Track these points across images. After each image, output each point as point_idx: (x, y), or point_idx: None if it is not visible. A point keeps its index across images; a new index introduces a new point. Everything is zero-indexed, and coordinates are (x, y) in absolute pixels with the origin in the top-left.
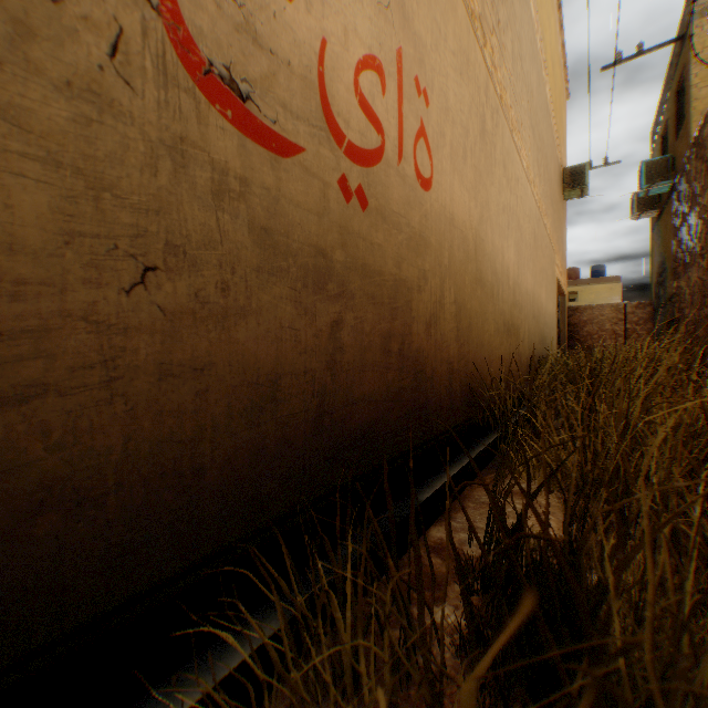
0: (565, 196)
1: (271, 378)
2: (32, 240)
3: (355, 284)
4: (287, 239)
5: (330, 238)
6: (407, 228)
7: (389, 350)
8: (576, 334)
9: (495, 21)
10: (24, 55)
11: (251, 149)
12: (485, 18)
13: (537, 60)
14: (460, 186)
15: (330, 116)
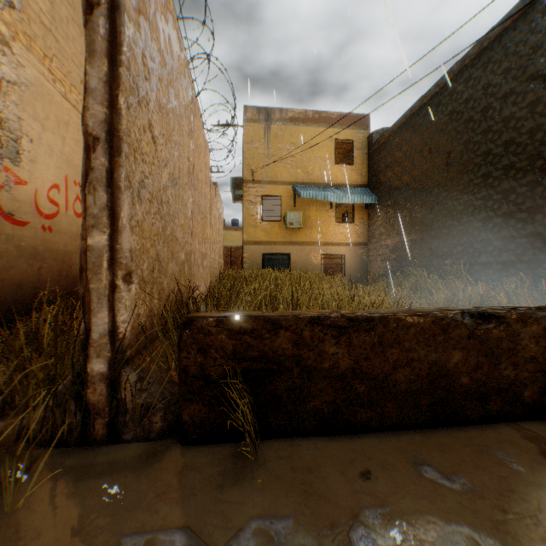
0: None
1: (22, 283)
2: None
3: (49, 255)
4: (26, 247)
5: (39, 243)
6: (71, 233)
7: (63, 275)
8: None
9: None
10: None
11: (16, 227)
12: None
13: None
14: None
15: (39, 209)
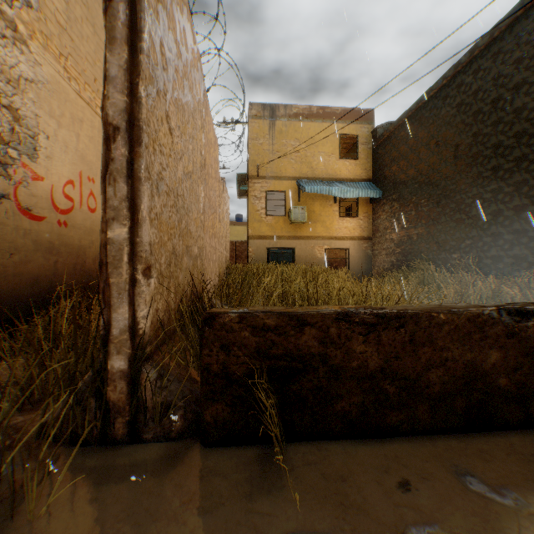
0: None
1: (38, 277)
2: None
3: (64, 250)
4: (42, 241)
5: (55, 238)
6: (85, 228)
7: (77, 269)
8: None
9: None
10: None
11: (34, 222)
12: None
13: None
14: None
15: (55, 204)
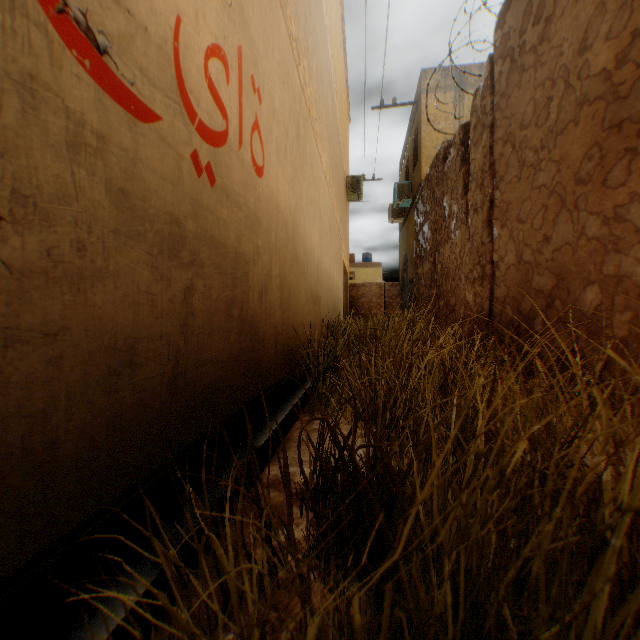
0: (349, 198)
1: (129, 343)
2: None
3: (204, 254)
4: (144, 204)
5: (183, 208)
6: (245, 207)
7: (232, 315)
8: (355, 305)
9: (306, 46)
10: None
11: (109, 106)
12: (299, 41)
13: (331, 87)
14: (283, 177)
15: (183, 92)
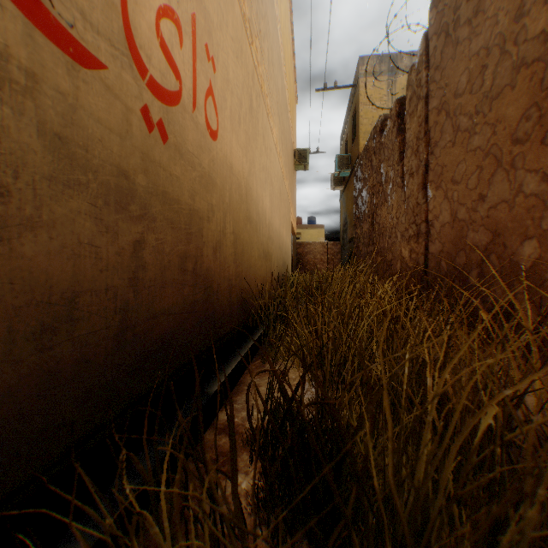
0: (296, 168)
1: (68, 297)
2: None
3: (156, 209)
4: (86, 153)
5: (132, 161)
6: (199, 167)
7: (186, 269)
8: (302, 261)
9: (258, 29)
10: None
11: (43, 44)
12: (252, 23)
13: (281, 69)
14: (237, 143)
15: (132, 46)
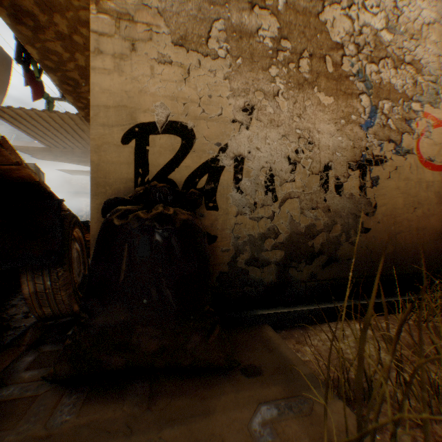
0: None
1: (438, 232)
2: (399, 207)
3: None
4: None
5: None
6: None
7: None
8: None
9: None
10: (398, 177)
11: (433, 173)
12: None
13: None
14: None
15: None
